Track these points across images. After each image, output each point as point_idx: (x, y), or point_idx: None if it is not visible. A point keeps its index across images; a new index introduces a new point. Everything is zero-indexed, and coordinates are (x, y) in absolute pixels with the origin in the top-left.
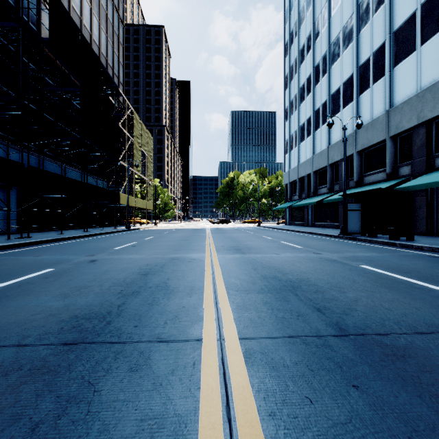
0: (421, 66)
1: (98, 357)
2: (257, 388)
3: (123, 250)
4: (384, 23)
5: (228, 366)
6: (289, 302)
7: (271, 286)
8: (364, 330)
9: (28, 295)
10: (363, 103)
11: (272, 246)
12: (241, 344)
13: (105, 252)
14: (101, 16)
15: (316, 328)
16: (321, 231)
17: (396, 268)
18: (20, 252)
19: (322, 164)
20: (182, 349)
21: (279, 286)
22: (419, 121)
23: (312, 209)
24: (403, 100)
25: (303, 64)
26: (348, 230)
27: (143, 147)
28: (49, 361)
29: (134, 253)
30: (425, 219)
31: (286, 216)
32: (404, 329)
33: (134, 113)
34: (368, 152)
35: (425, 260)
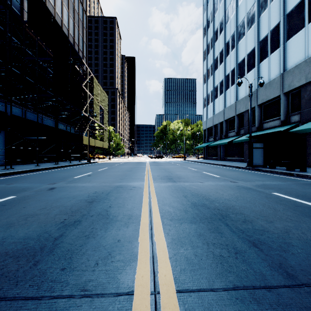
0: (308, 39)
1: None
2: None
3: (80, 179)
4: (279, 8)
5: None
6: (222, 234)
7: (202, 214)
8: None
9: None
10: (263, 69)
11: (197, 176)
12: (179, 302)
13: (65, 180)
14: (70, 7)
15: (261, 273)
16: (231, 164)
17: (304, 196)
18: None
19: (231, 115)
20: None
21: (209, 214)
22: (307, 81)
23: (223, 148)
24: (294, 65)
25: (217, 42)
26: (253, 163)
27: (101, 103)
28: None
29: (88, 181)
30: None
31: (204, 153)
32: None
33: (93, 78)
34: (266, 105)
35: None
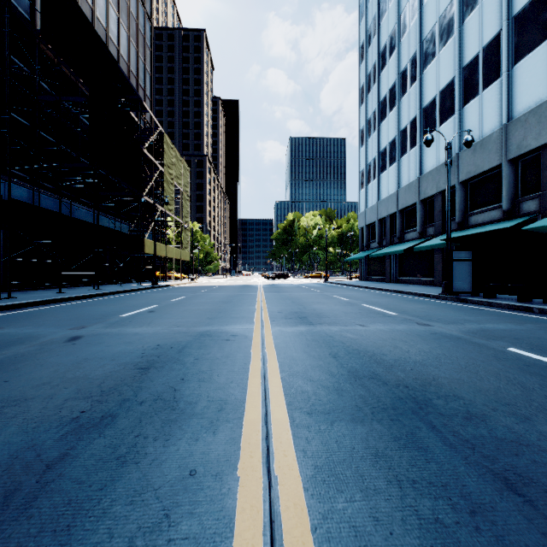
0: None
1: None
2: None
3: (133, 319)
4: (499, 6)
5: None
6: (428, 452)
7: (373, 399)
8: None
9: None
10: (469, 117)
11: (352, 312)
12: None
13: (105, 321)
14: (121, 9)
15: None
16: (412, 289)
17: None
18: None
19: (411, 201)
20: None
21: (389, 399)
22: None
23: (396, 260)
24: (528, 109)
25: (384, 71)
26: (454, 288)
27: (177, 180)
28: None
29: (147, 324)
30: None
31: (361, 269)
32: None
33: (163, 135)
34: (476, 183)
35: None
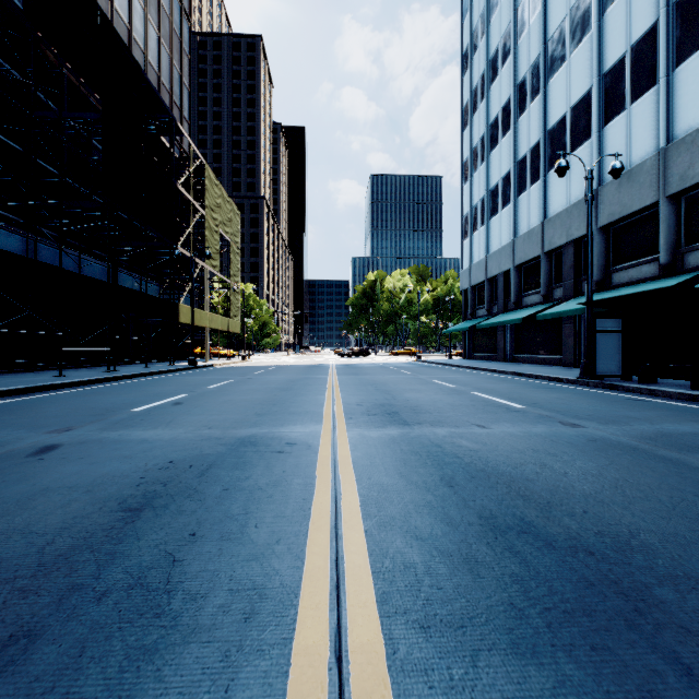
0: None
1: None
2: None
3: (147, 415)
4: None
5: None
6: None
7: (540, 587)
8: None
9: None
10: (612, 140)
11: (461, 404)
12: None
13: (105, 419)
14: (150, 1)
15: None
16: (536, 370)
17: None
18: None
19: (532, 254)
20: None
21: (570, 587)
22: None
23: (512, 332)
24: (696, 126)
25: (496, 83)
26: (598, 370)
27: (223, 227)
28: None
29: (165, 423)
30: None
31: (464, 344)
32: None
33: (205, 167)
34: (621, 228)
35: None
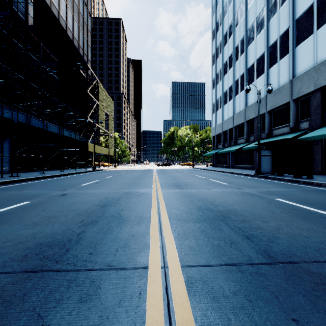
0: (317, 45)
1: (52, 285)
2: (200, 322)
3: (89, 186)
4: (288, 13)
5: (172, 296)
6: (222, 230)
7: (205, 216)
8: (291, 258)
9: (5, 224)
10: (272, 75)
11: (204, 183)
12: (183, 272)
13: (75, 187)
14: (74, 10)
15: (248, 256)
16: (240, 171)
17: (304, 201)
18: (8, 188)
19: (241, 121)
20: (129, 277)
21: (212, 216)
22: (315, 88)
23: (233, 155)
24: (303, 72)
25: (226, 46)
26: (262, 171)
27: (106, 109)
28: (6, 290)
29: (97, 188)
30: (320, 162)
31: (213, 160)
32: (325, 257)
33: (99, 83)
34: (276, 112)
35: (325, 194)
